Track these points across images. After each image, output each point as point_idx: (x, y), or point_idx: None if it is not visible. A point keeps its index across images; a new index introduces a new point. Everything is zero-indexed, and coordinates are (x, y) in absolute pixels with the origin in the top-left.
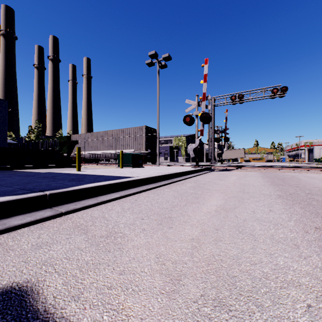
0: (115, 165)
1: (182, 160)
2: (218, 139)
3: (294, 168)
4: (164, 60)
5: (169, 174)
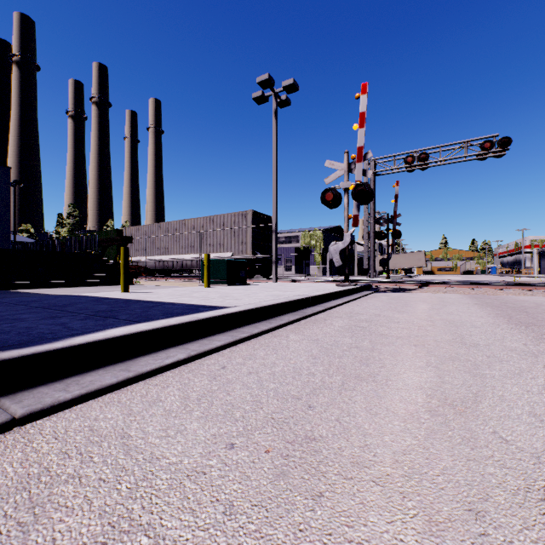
0: (199, 280)
1: (317, 272)
2: (382, 234)
3: (530, 286)
4: (286, 90)
5: (296, 301)
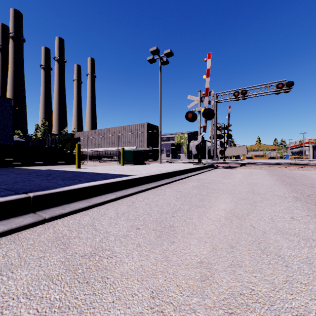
0: (117, 162)
1: (184, 157)
2: (221, 136)
3: (301, 165)
4: (166, 56)
5: (170, 172)
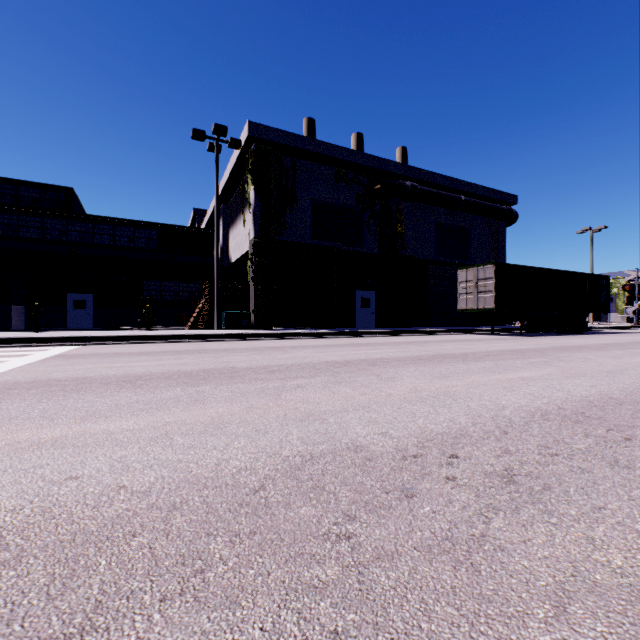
0: None
1: (619, 319)
2: None
3: None
4: (598, 229)
5: (612, 327)
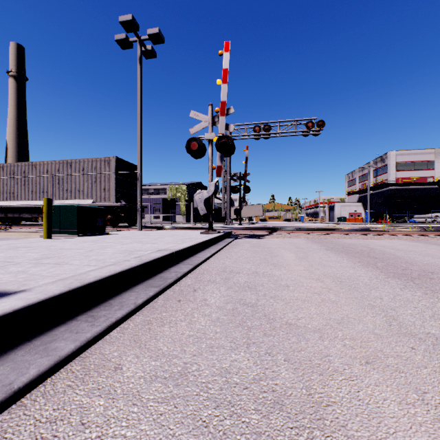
0: None
1: (182, 219)
2: (236, 189)
3: (347, 231)
4: (151, 40)
5: (154, 261)
